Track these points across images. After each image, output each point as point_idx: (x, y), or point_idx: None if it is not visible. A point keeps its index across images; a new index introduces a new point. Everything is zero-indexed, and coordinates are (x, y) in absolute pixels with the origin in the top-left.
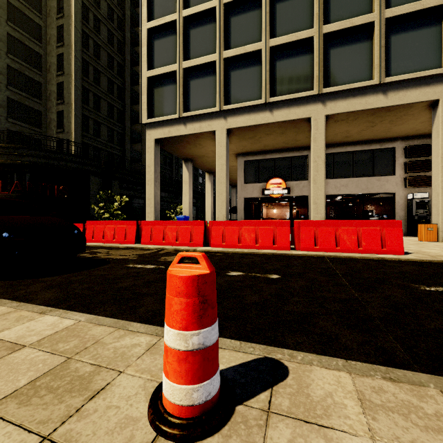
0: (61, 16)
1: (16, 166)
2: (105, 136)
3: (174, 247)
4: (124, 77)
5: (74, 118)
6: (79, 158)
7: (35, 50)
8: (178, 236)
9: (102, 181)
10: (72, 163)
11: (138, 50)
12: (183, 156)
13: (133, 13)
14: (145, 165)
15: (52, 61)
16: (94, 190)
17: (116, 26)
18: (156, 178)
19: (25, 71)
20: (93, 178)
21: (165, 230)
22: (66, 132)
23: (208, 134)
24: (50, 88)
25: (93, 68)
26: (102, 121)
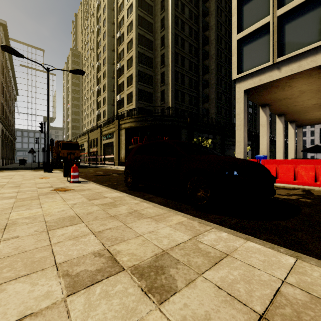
0: (163, 30)
1: (144, 127)
2: (187, 101)
3: (318, 188)
4: (198, 57)
5: (170, 92)
6: (175, 118)
7: (150, 57)
8: (317, 176)
9: (188, 132)
10: (171, 121)
11: (206, 34)
12: (261, 102)
13: (203, 8)
14: (211, 118)
15: (158, 60)
16: (183, 139)
17: (193, 22)
18: (244, 124)
19: (145, 71)
20: (182, 131)
21: (295, 169)
22: (165, 103)
23: (307, 72)
24: (157, 78)
25: (180, 56)
26: (185, 91)
